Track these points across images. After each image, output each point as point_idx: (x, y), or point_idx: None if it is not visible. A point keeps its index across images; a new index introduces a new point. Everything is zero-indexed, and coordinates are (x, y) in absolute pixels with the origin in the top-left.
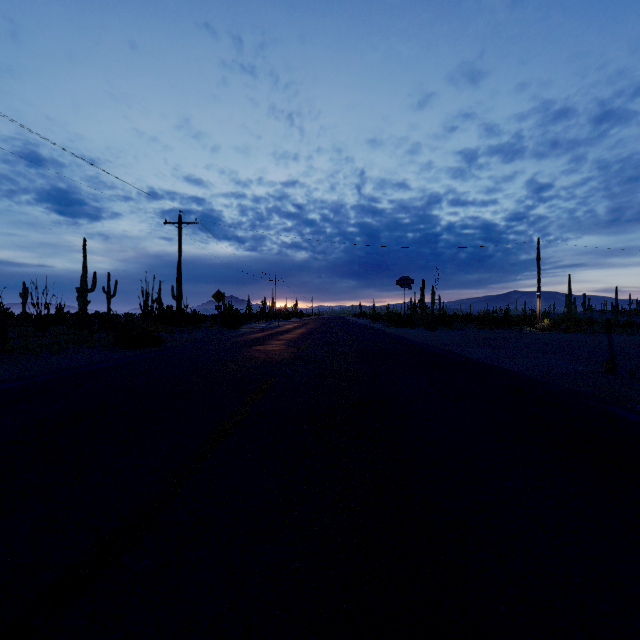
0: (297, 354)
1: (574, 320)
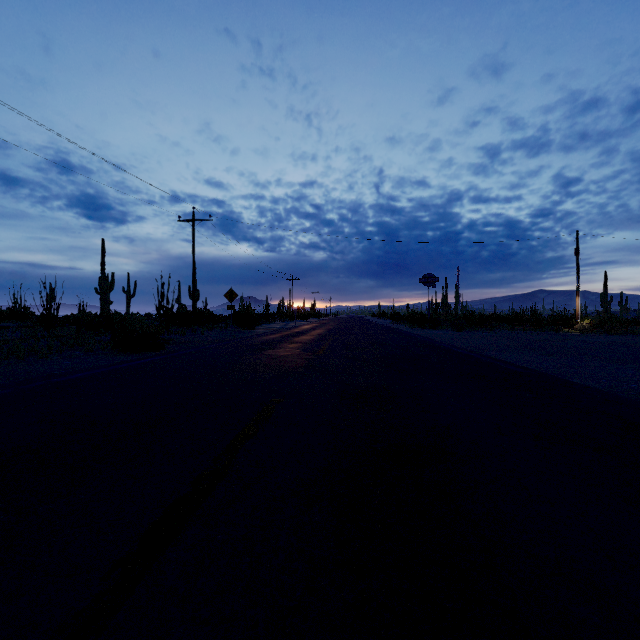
0: (312, 361)
1: (617, 320)
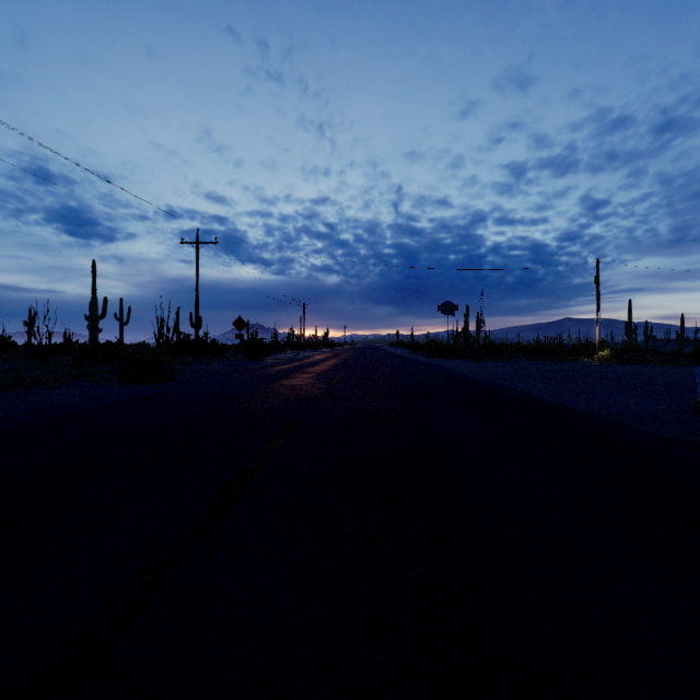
0: (327, 390)
1: (637, 350)
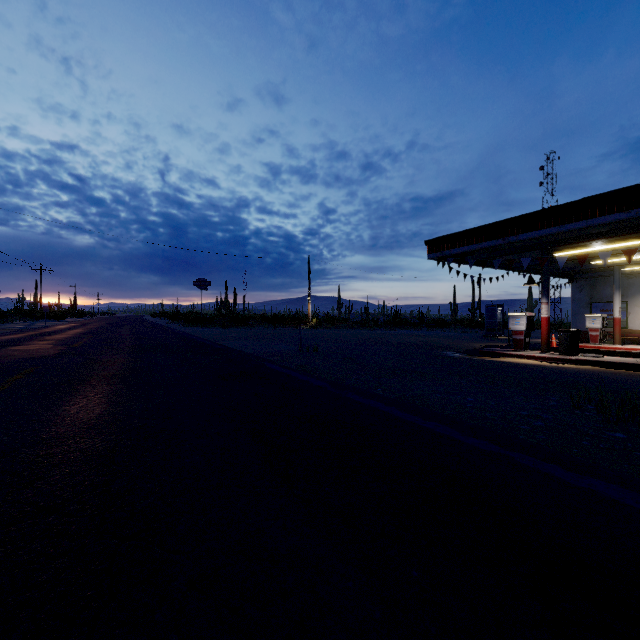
0: (66, 350)
1: (334, 320)
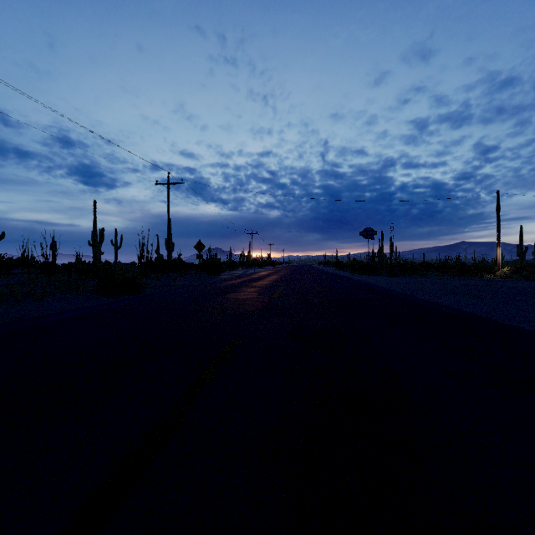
0: (268, 304)
1: (533, 268)
